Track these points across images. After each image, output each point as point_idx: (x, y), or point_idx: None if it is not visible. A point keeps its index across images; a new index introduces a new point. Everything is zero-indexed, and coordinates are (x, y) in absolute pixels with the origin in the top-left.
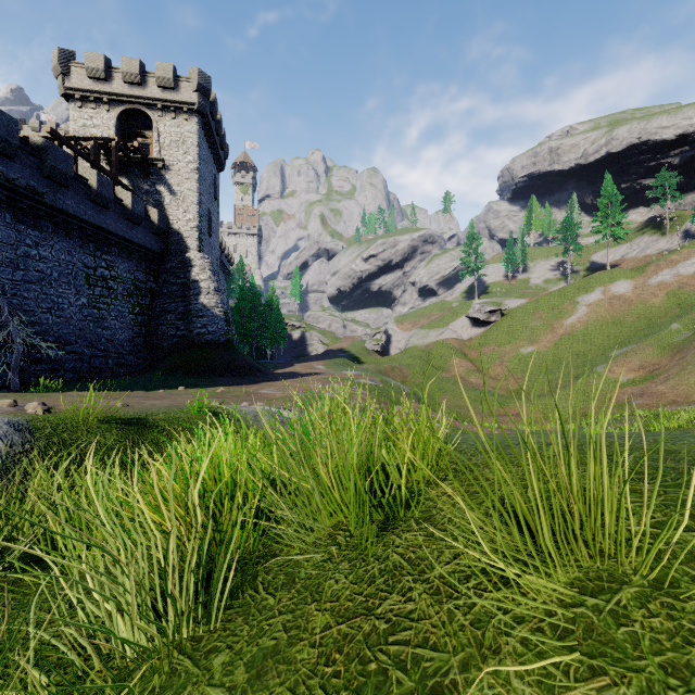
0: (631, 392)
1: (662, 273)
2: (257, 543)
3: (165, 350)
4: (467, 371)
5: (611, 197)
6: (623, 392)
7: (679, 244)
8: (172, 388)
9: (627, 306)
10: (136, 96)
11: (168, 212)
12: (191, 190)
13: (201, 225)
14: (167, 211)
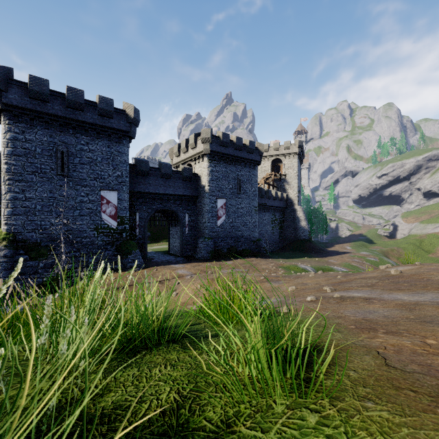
0: None
1: None
2: None
3: (288, 241)
4: None
5: None
6: None
7: None
8: (302, 257)
9: None
10: (277, 154)
11: (287, 192)
12: (295, 183)
13: (298, 194)
14: (287, 191)
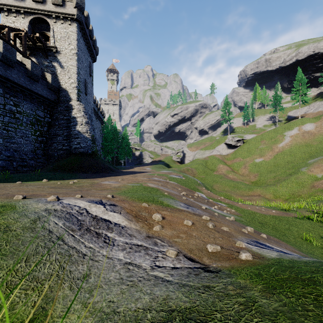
0: None
1: None
2: None
3: (56, 157)
4: (227, 171)
5: (301, 80)
6: (321, 183)
7: None
8: (39, 180)
9: (312, 137)
10: (40, 9)
11: (59, 78)
12: (73, 65)
13: (79, 86)
14: (59, 77)
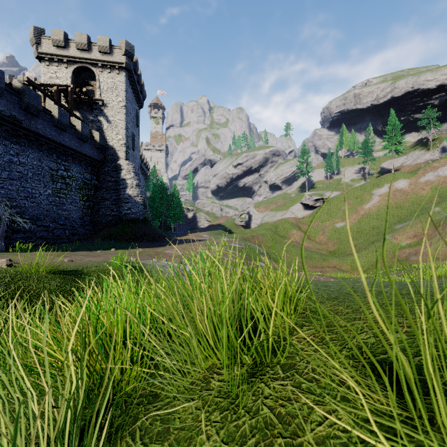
0: (409, 252)
1: (428, 174)
2: (144, 380)
3: (104, 224)
4: (301, 239)
5: (395, 125)
6: (403, 252)
7: (438, 156)
8: (106, 249)
9: (405, 196)
10: (84, 58)
11: (106, 134)
12: (121, 120)
13: (127, 143)
14: (105, 133)
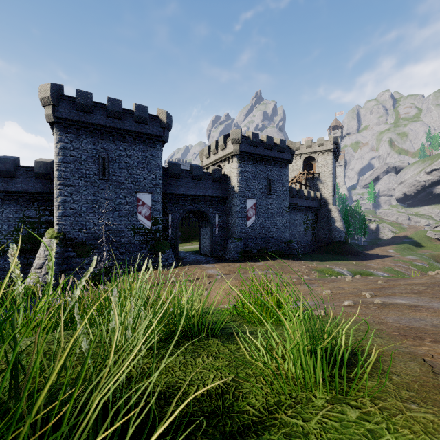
0: None
1: None
2: None
3: (321, 242)
4: None
5: None
6: None
7: None
8: (338, 260)
9: None
10: (310, 152)
11: (321, 191)
12: (330, 181)
13: (333, 193)
14: (320, 190)
